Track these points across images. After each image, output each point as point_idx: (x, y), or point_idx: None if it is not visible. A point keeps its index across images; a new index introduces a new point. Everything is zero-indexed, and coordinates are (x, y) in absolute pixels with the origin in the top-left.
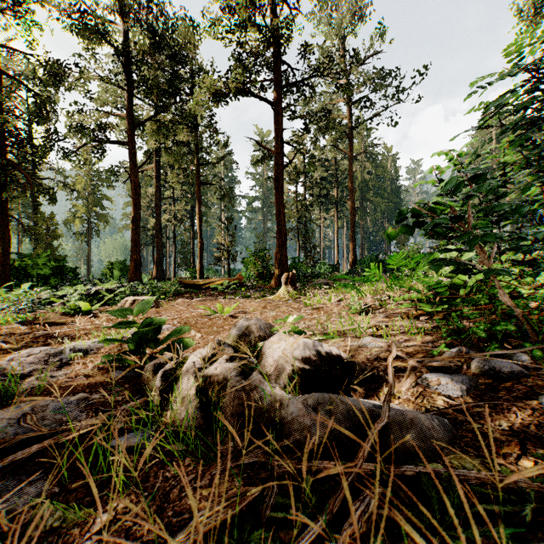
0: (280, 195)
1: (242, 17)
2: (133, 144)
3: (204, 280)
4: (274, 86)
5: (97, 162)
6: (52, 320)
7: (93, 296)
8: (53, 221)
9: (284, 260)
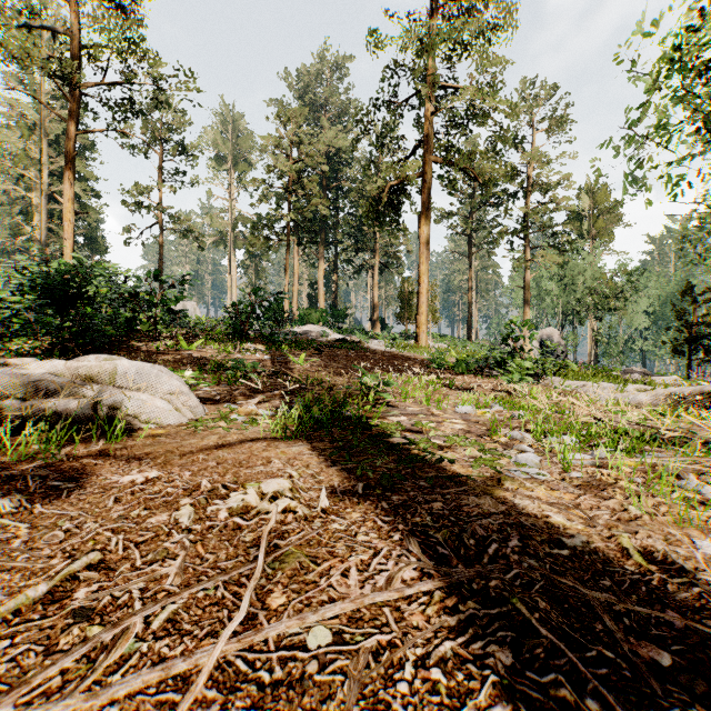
0: None
1: None
2: None
3: None
4: None
5: None
6: None
7: None
8: None
9: None
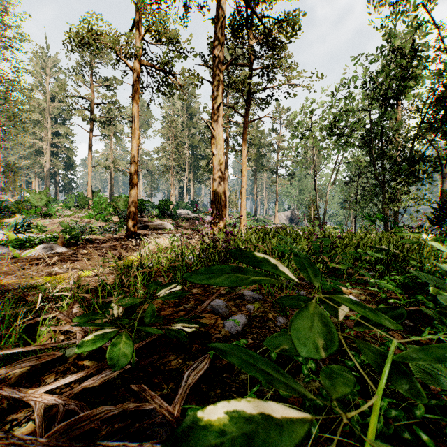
0: None
1: None
2: None
3: None
4: None
5: None
6: None
7: None
8: None
9: None
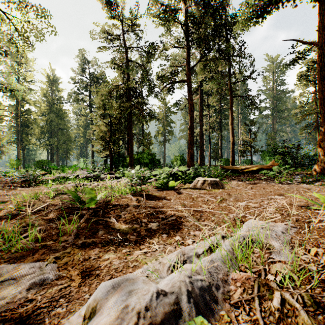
0: (324, 83)
1: None
2: (189, 80)
3: (241, 166)
4: None
5: (168, 103)
6: (150, 193)
7: (172, 175)
8: (149, 136)
9: None
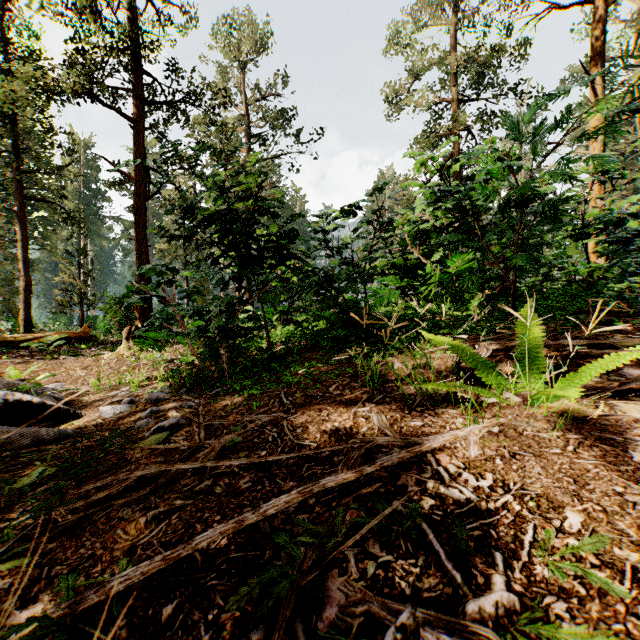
0: (141, 231)
1: (80, 4)
2: None
3: (26, 335)
4: (134, 99)
5: None
6: None
7: None
8: None
9: (147, 309)
